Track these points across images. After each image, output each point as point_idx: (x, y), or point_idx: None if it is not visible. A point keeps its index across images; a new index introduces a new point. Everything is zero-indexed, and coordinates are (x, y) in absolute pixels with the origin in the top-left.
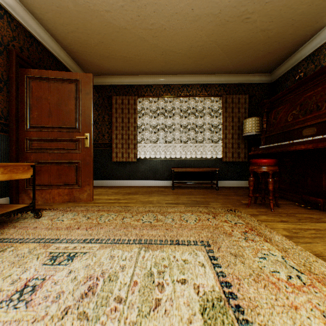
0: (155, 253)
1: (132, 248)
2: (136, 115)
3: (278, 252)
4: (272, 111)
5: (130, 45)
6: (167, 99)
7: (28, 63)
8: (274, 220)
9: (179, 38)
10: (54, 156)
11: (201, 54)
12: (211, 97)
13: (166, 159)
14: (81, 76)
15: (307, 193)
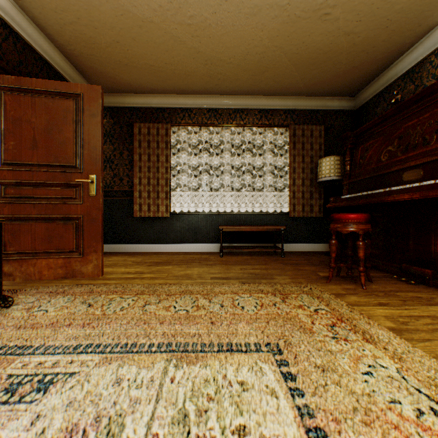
0: (193, 370)
1: (155, 361)
2: (169, 151)
3: (388, 360)
4: (358, 148)
5: (159, 47)
6: (213, 129)
7: (0, 67)
8: (369, 303)
9: (230, 41)
10: (41, 208)
11: (262, 65)
12: (274, 127)
13: (212, 213)
14: (84, 89)
15: (408, 262)
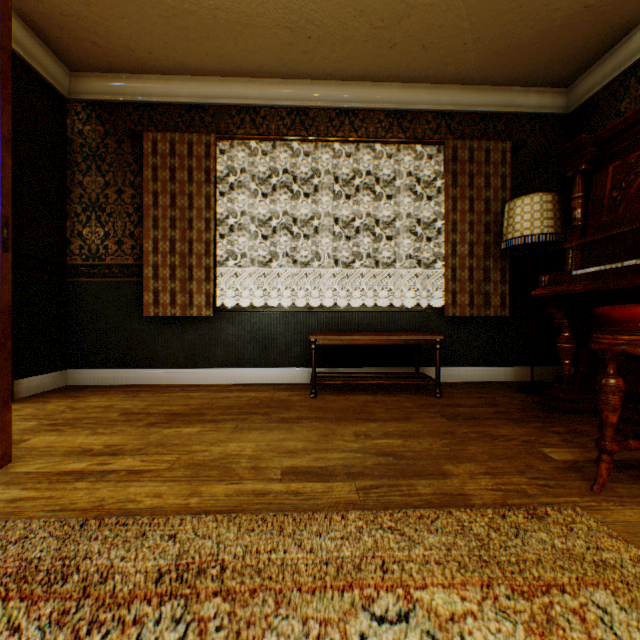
0: None
1: None
2: (213, 188)
3: None
4: (605, 168)
5: None
6: (298, 146)
7: None
8: None
9: None
10: None
11: None
12: (415, 143)
13: (297, 309)
14: None
15: None
